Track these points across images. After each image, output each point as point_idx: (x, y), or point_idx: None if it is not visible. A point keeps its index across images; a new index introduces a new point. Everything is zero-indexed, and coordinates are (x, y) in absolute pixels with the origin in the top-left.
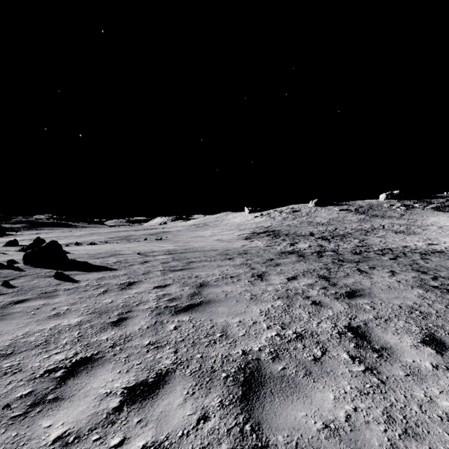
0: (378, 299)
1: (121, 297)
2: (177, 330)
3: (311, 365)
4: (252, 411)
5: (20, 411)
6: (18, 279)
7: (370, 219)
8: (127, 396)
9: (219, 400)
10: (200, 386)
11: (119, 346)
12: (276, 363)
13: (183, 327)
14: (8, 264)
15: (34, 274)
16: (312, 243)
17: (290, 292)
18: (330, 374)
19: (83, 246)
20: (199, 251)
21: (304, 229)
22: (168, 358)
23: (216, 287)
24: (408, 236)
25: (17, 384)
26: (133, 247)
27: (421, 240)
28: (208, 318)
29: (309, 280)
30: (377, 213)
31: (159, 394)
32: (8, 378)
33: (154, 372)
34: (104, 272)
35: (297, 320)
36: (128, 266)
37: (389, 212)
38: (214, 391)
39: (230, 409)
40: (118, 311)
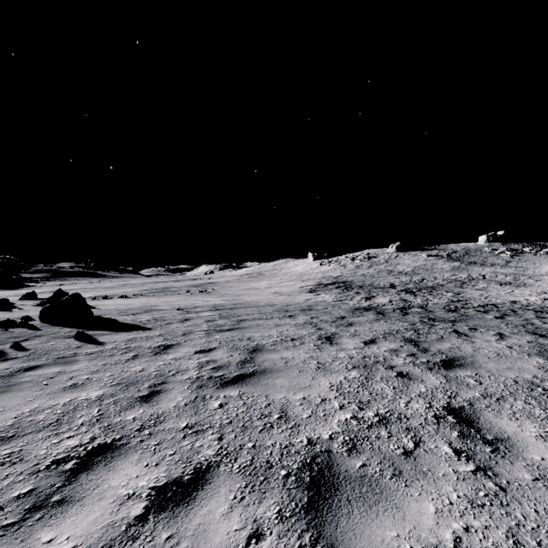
0: (485, 371)
1: (155, 364)
2: (223, 409)
3: (400, 462)
4: (323, 527)
5: (15, 517)
6: (32, 340)
7: (466, 268)
8: (155, 499)
9: (278, 509)
10: (252, 489)
11: (148, 430)
12: (353, 457)
13: (231, 404)
14: (21, 322)
15: (51, 334)
16: (393, 297)
17: (368, 360)
18: (428, 475)
19: (112, 300)
20: (252, 307)
21: (383, 280)
22: (210, 447)
23: (273, 352)
24: (517, 288)
25: (15, 479)
26: (172, 301)
27: (535, 293)
28: (262, 393)
29: (391, 345)
30: (476, 260)
31: (197, 498)
32: (4, 470)
33: (192, 467)
34: (136, 332)
35: (379, 398)
36: (164, 325)
37: (491, 259)
38: (270, 496)
39: (292, 523)
40: (150, 383)
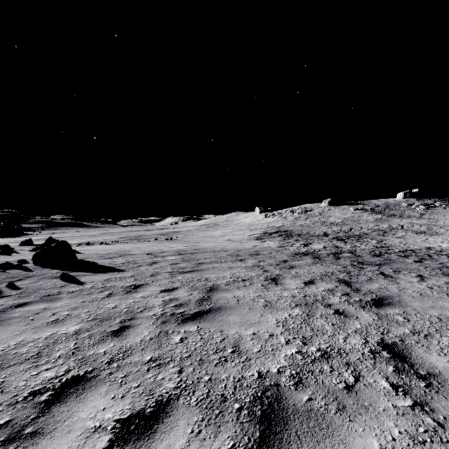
0: (411, 309)
1: (126, 301)
2: (183, 343)
3: (343, 396)
4: None
5: None
6: (24, 280)
7: (387, 219)
8: (118, 432)
9: (232, 444)
10: (208, 422)
11: (117, 363)
12: (300, 391)
13: (190, 339)
14: (17, 264)
15: (41, 275)
16: (327, 243)
17: (308, 299)
18: (370, 409)
19: (94, 246)
20: (209, 252)
21: (318, 229)
22: (170, 380)
23: (227, 291)
24: (430, 236)
25: None
26: (143, 247)
27: (446, 241)
28: (217, 328)
29: (328, 285)
30: (395, 213)
31: (157, 432)
32: None
33: (154, 399)
34: (111, 273)
35: (320, 334)
36: (136, 267)
37: (408, 212)
38: (225, 430)
39: None
40: (121, 318)
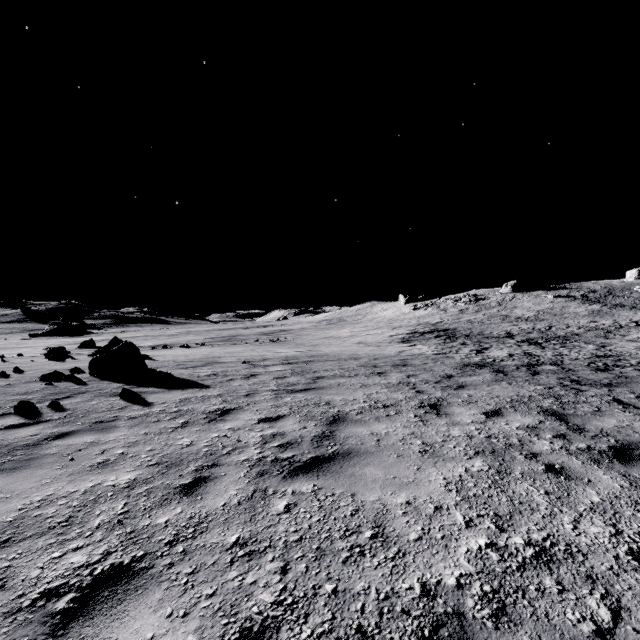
0: None
1: (207, 435)
2: (291, 515)
3: None
4: None
5: None
6: (74, 398)
7: (610, 312)
8: None
9: None
10: None
11: (183, 544)
12: (505, 632)
13: (301, 507)
14: (68, 375)
15: (96, 390)
16: (513, 349)
17: (495, 443)
18: None
19: (172, 350)
20: (332, 360)
21: (496, 328)
22: (267, 587)
23: (360, 424)
24: None
25: None
26: (238, 352)
27: None
28: (346, 489)
29: (526, 419)
30: (623, 301)
31: None
32: None
33: (237, 626)
34: (191, 390)
35: (527, 511)
36: (225, 382)
37: None
38: None
39: None
40: (197, 464)
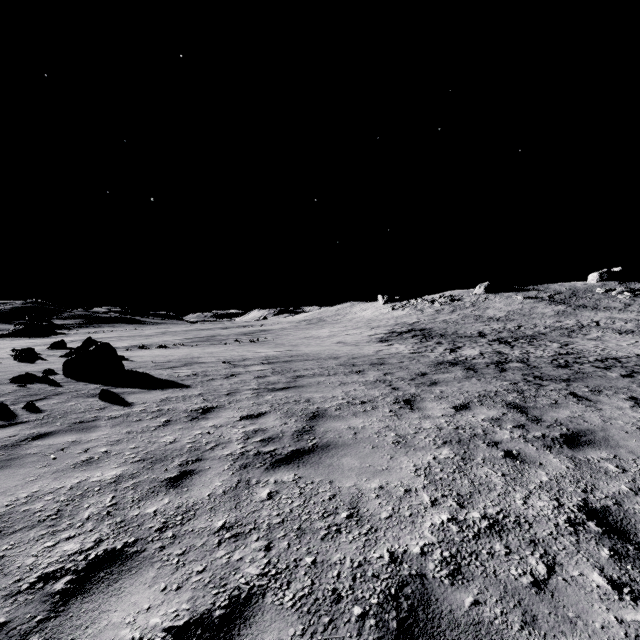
0: (626, 452)
1: (190, 432)
2: (273, 501)
3: (531, 599)
4: None
5: None
6: (50, 399)
7: (574, 312)
8: None
9: None
10: (312, 638)
11: (172, 530)
12: (459, 587)
13: (283, 494)
14: (41, 376)
15: (73, 392)
16: (484, 348)
17: (462, 433)
18: (578, 625)
19: (149, 350)
20: (312, 359)
21: (470, 327)
22: (253, 562)
23: (338, 419)
24: None
25: None
26: (218, 352)
27: None
28: (325, 477)
29: (491, 412)
30: (586, 303)
31: None
32: None
33: (226, 595)
34: (171, 390)
35: (485, 490)
36: (206, 382)
37: (606, 301)
38: None
39: None
40: (181, 459)
